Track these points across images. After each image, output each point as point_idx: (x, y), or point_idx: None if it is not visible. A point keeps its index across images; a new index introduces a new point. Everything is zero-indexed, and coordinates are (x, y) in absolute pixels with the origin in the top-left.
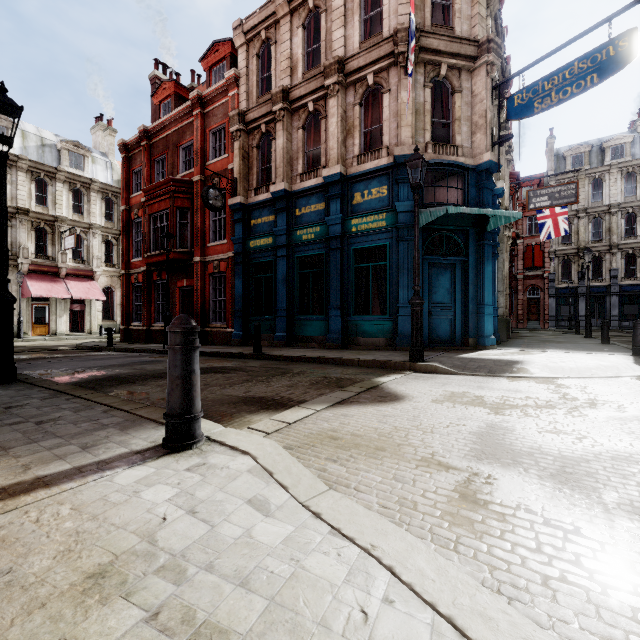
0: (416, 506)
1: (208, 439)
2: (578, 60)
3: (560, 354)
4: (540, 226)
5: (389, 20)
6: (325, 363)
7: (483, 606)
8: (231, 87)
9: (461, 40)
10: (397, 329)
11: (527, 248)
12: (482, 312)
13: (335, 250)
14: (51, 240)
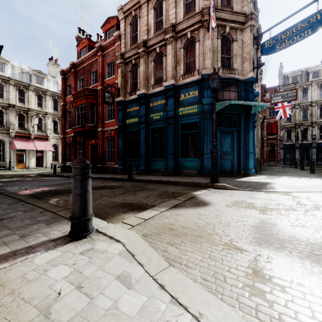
0: (225, 279)
1: (97, 231)
2: (300, 22)
3: (290, 179)
4: (276, 112)
5: (199, 3)
6: (165, 183)
7: None
8: (117, 40)
9: (237, 13)
10: (203, 165)
11: (268, 124)
12: (248, 156)
13: (170, 124)
14: (26, 120)
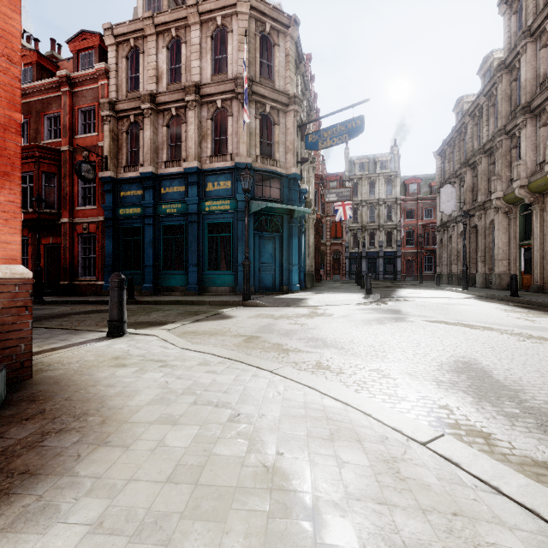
0: (227, 345)
1: (130, 333)
2: (339, 124)
3: (331, 294)
4: (336, 211)
5: (232, 66)
6: (186, 304)
7: (239, 356)
8: (101, 77)
9: (279, 92)
10: (237, 280)
11: (332, 224)
12: (291, 269)
13: (193, 223)
14: None
